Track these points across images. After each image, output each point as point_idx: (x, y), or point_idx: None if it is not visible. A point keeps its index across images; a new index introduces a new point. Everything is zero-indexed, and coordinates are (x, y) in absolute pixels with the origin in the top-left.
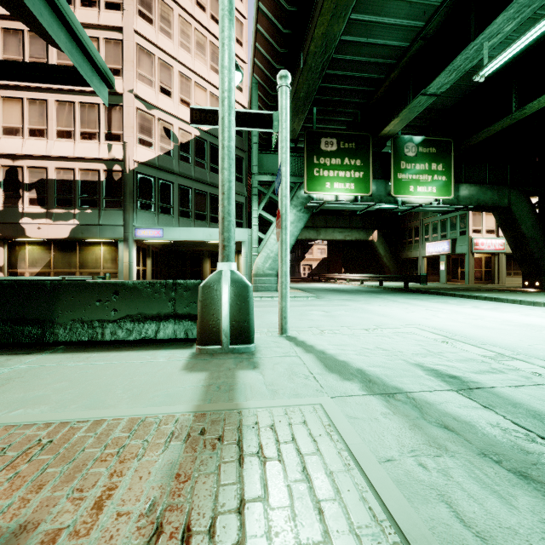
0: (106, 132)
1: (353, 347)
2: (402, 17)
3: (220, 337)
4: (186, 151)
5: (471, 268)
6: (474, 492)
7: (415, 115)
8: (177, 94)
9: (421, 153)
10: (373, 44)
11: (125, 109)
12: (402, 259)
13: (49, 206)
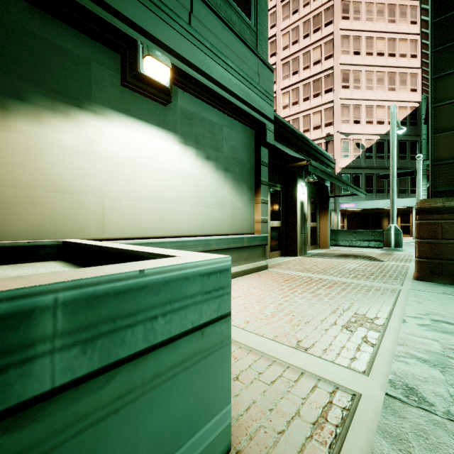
0: None
1: None
2: None
3: (390, 245)
4: (369, 152)
5: None
6: None
7: None
8: (364, 120)
9: None
10: None
11: (335, 142)
12: None
13: None
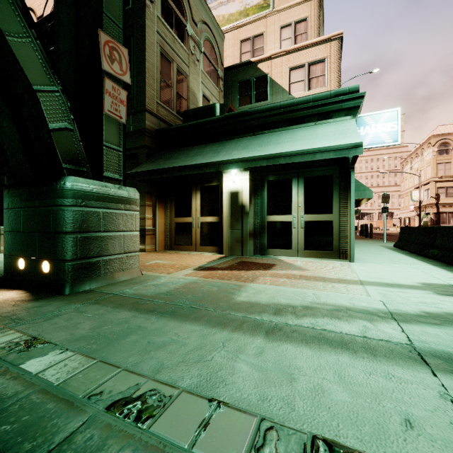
0: None
1: None
2: None
3: None
4: None
5: None
6: (289, 297)
7: None
8: None
9: None
10: None
11: None
12: None
13: None
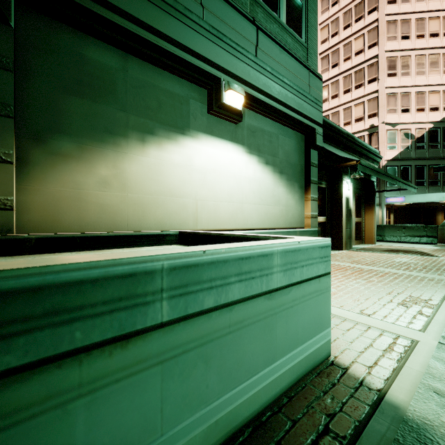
0: None
1: None
2: None
3: None
4: (420, 142)
5: None
6: None
7: None
8: (413, 108)
9: None
10: None
11: (379, 133)
12: None
13: None
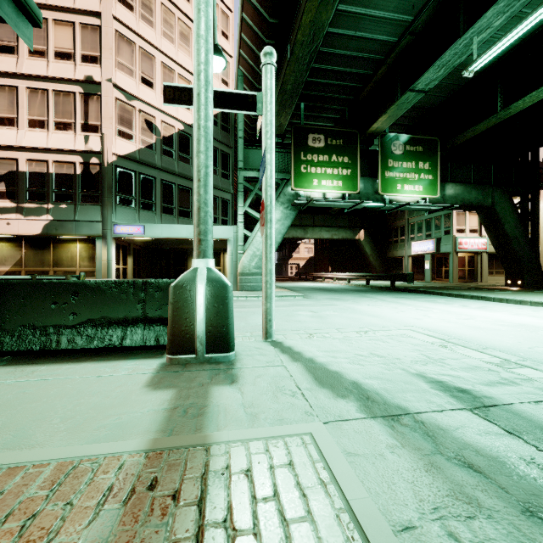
0: (83, 122)
1: (346, 354)
2: (391, 10)
3: (194, 345)
4: (169, 145)
5: (455, 267)
6: None
7: (402, 112)
8: (159, 86)
9: (409, 152)
10: (361, 38)
11: (103, 99)
12: (388, 258)
13: (20, 200)
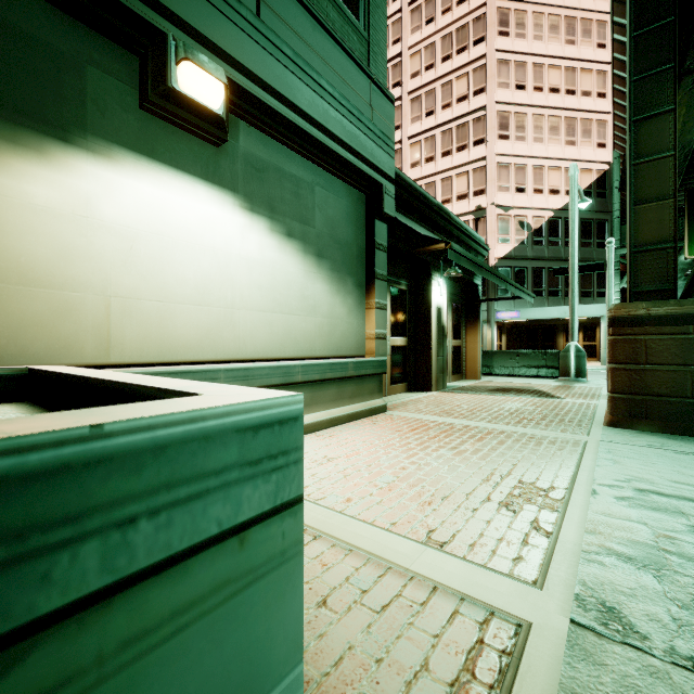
0: None
1: None
2: None
3: (569, 374)
4: (539, 235)
5: None
6: None
7: None
8: (530, 187)
9: None
10: None
11: (488, 219)
12: None
13: None
